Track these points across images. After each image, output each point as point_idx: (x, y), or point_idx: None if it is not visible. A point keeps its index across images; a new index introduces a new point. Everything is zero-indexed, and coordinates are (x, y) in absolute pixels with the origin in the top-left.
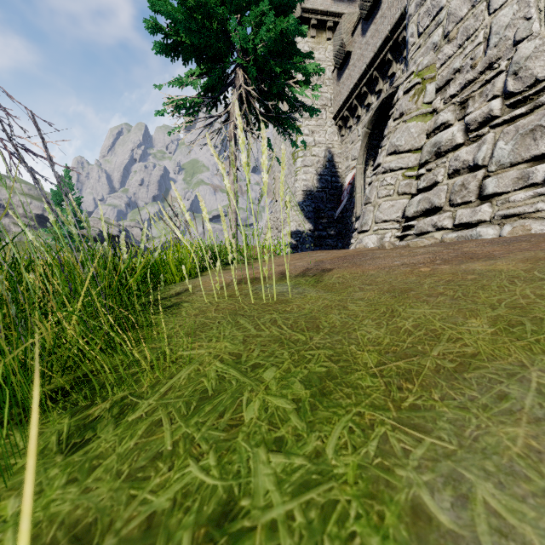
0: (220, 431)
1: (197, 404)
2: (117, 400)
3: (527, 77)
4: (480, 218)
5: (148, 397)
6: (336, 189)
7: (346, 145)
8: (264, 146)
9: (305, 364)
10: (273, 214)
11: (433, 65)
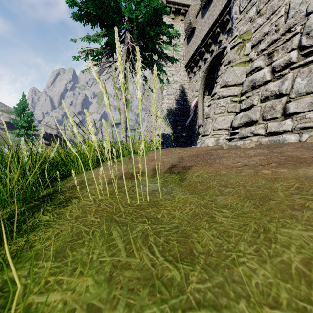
0: None
1: None
2: None
3: None
4: (285, 129)
5: None
6: (186, 109)
7: (192, 83)
8: (138, 69)
9: None
10: (149, 123)
11: (250, 31)
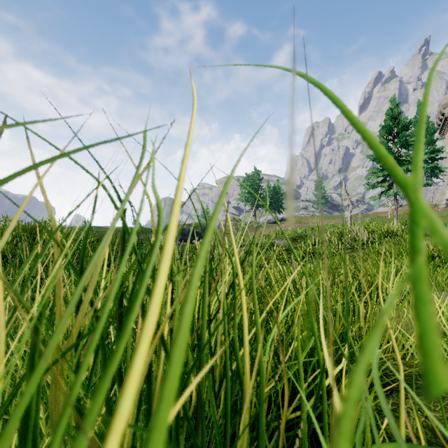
0: None
1: None
2: None
3: None
4: None
5: None
6: None
7: None
8: None
9: None
10: (442, 186)
11: None
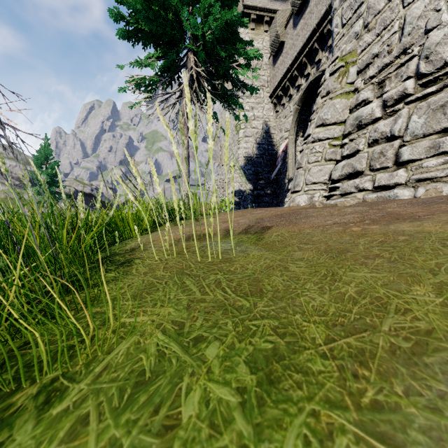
0: (153, 435)
1: (131, 392)
2: (46, 383)
3: (437, 61)
4: (397, 181)
5: (81, 379)
6: (272, 156)
7: (280, 119)
8: (209, 115)
9: (249, 337)
10: (220, 176)
11: (355, 51)
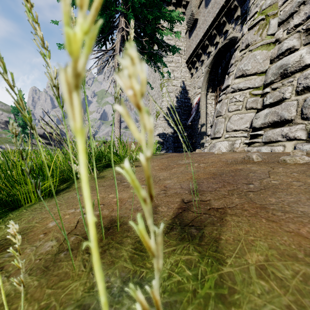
0: None
1: None
2: None
3: None
4: None
5: None
6: (188, 107)
7: (194, 79)
8: None
9: None
10: None
11: (276, 3)
